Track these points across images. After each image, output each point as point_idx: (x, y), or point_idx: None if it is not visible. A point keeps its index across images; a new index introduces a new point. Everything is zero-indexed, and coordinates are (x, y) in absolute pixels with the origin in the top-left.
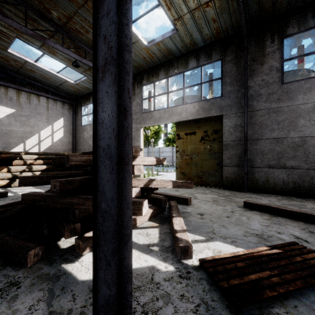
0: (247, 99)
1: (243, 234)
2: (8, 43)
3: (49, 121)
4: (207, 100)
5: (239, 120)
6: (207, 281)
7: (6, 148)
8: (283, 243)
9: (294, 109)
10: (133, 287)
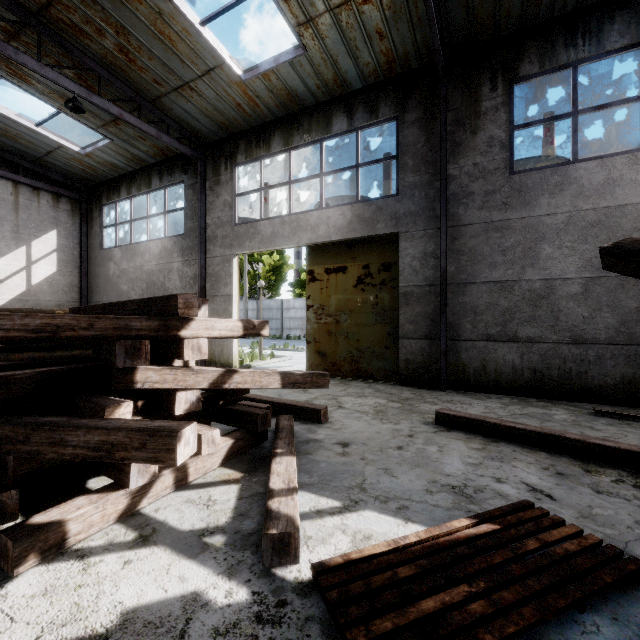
0: (447, 201)
1: (425, 488)
2: None
3: (20, 237)
4: (370, 202)
5: (431, 245)
6: (324, 625)
7: None
8: (504, 507)
9: (533, 225)
10: None
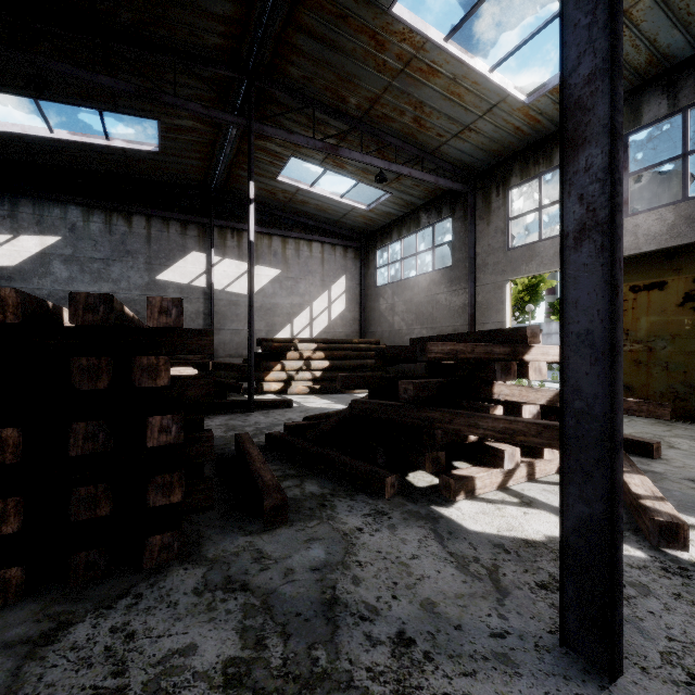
0: None
1: None
2: (279, 168)
3: (325, 284)
4: None
5: None
6: None
7: (270, 333)
8: None
9: None
10: None
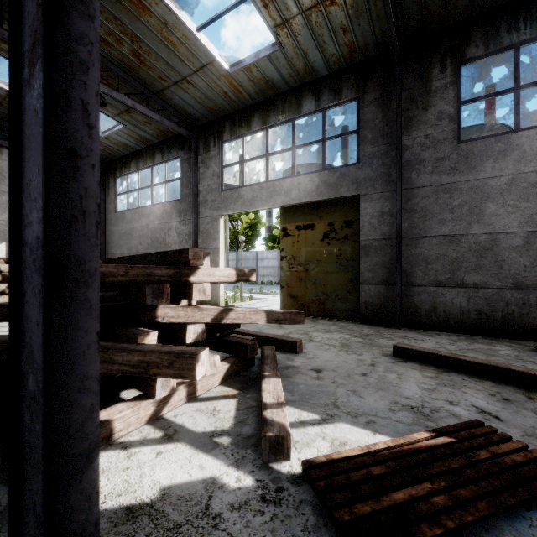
0: (401, 168)
1: (388, 407)
2: None
3: None
4: (334, 169)
5: (387, 205)
6: (314, 507)
7: None
8: (458, 424)
9: (478, 186)
10: (165, 528)
